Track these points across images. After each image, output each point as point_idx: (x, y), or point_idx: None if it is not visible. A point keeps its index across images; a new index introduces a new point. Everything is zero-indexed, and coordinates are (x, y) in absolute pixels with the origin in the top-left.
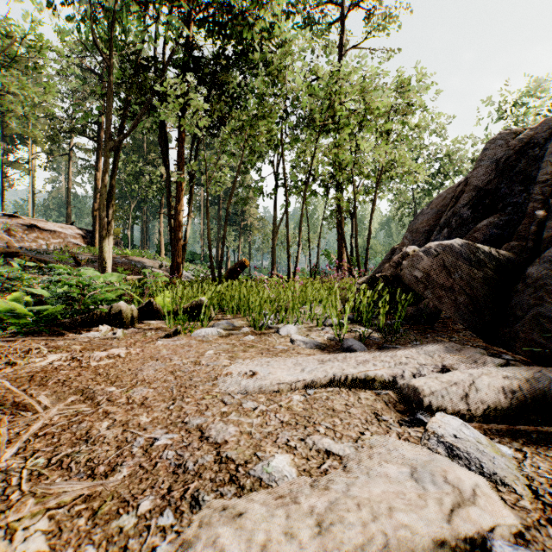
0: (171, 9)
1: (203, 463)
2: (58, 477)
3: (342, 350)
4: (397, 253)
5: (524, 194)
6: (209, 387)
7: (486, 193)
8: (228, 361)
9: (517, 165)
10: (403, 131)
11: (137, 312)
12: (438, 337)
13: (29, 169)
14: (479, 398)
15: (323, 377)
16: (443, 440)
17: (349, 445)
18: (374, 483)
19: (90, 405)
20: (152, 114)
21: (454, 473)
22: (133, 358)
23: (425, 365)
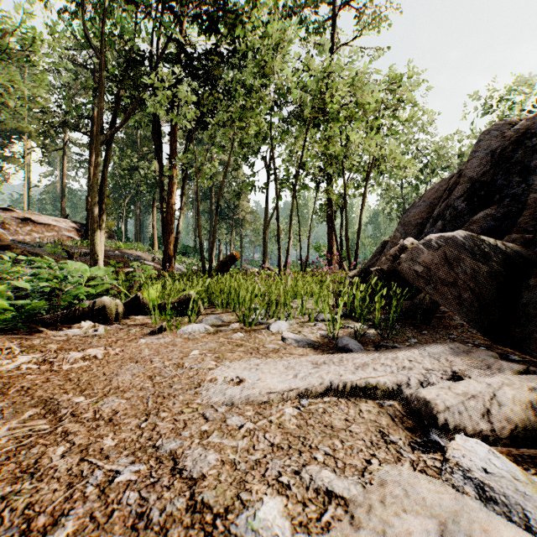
0: (162, 4)
1: (172, 512)
2: None
3: (337, 349)
4: (388, 246)
5: (522, 185)
6: (190, 397)
7: (482, 185)
8: (214, 363)
9: (513, 155)
10: (393, 125)
11: (122, 307)
12: (437, 334)
13: (25, 163)
14: (503, 415)
15: (319, 384)
16: (471, 475)
17: (355, 482)
18: None
19: (50, 421)
20: (144, 108)
21: (498, 534)
22: (111, 359)
23: (431, 369)
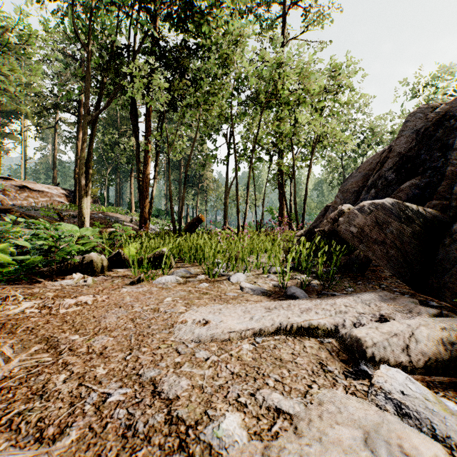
0: (139, 5)
1: (154, 424)
2: (5, 441)
3: (286, 297)
4: (330, 210)
5: (442, 159)
6: (165, 335)
7: (408, 159)
8: (184, 308)
9: (434, 134)
10: (334, 107)
11: (107, 261)
12: (370, 284)
13: (22, 139)
14: (419, 349)
15: (270, 325)
16: (391, 396)
17: (299, 401)
18: (327, 448)
19: (52, 355)
20: (123, 93)
21: (409, 440)
22: (99, 305)
23: (363, 313)
